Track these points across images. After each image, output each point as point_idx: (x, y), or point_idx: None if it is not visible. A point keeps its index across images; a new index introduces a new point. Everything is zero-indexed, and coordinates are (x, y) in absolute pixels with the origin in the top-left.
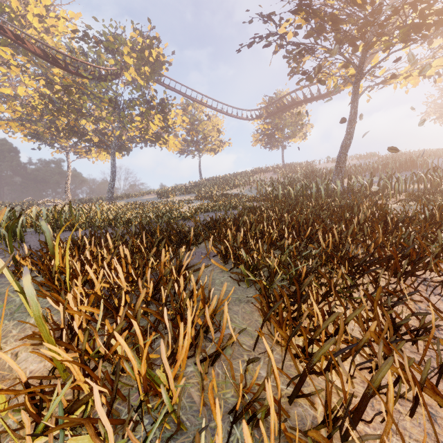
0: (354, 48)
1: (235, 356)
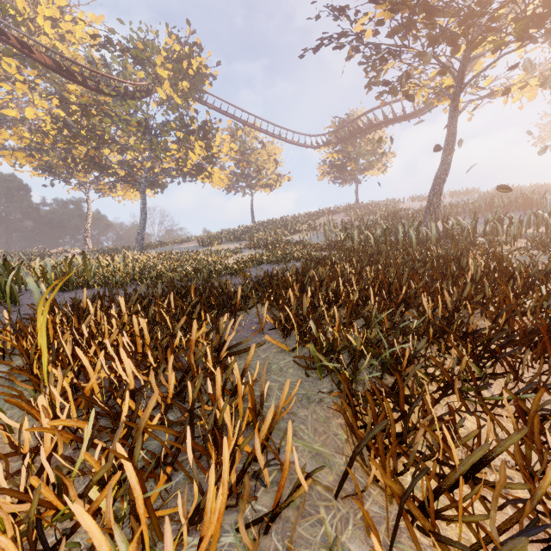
0: (453, 48)
1: (305, 509)
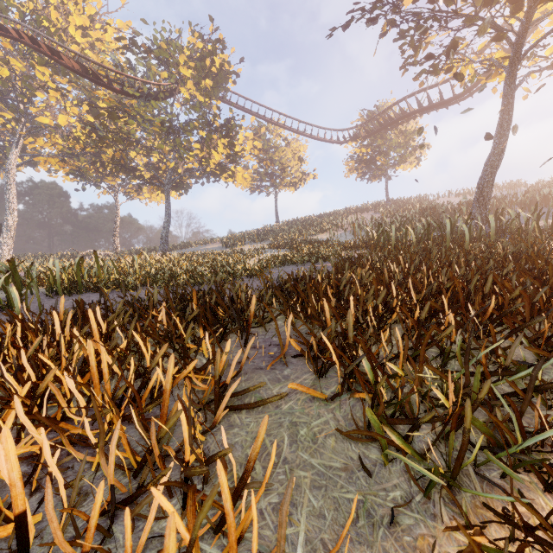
0: (514, 6)
1: None
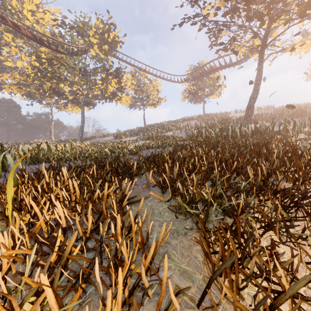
0: (261, 22)
1: None
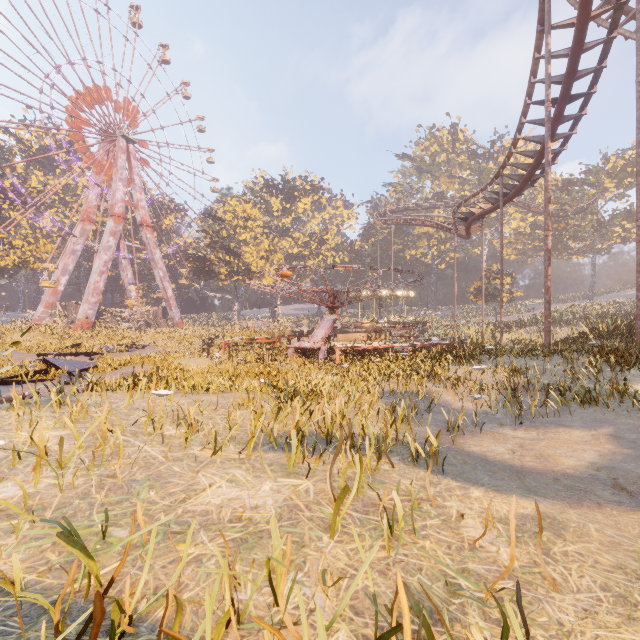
0: None
1: None
